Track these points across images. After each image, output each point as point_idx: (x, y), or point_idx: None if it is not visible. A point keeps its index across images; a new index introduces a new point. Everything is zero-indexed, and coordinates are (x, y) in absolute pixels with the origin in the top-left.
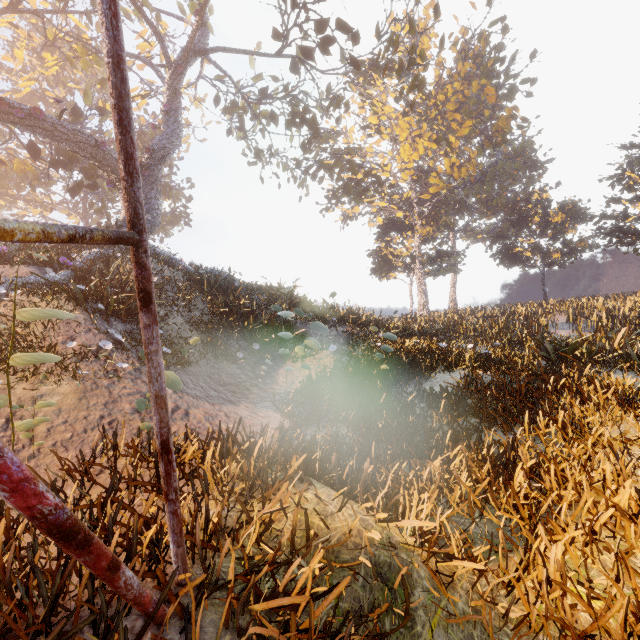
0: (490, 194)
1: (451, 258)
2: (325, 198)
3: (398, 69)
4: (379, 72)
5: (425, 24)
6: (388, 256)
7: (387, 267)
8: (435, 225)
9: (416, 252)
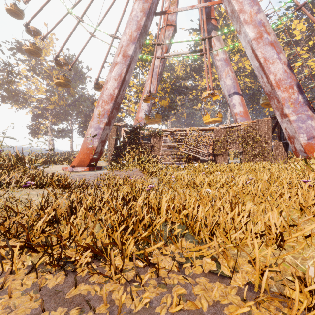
0: (78, 111)
1: (67, 132)
2: (0, 97)
3: (7, 73)
4: (24, 54)
5: (51, 40)
6: (36, 128)
7: (35, 133)
8: (57, 119)
9: (49, 128)
